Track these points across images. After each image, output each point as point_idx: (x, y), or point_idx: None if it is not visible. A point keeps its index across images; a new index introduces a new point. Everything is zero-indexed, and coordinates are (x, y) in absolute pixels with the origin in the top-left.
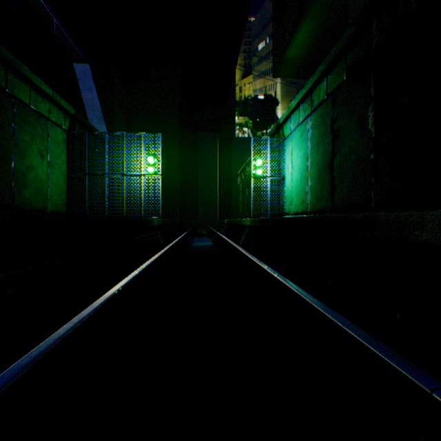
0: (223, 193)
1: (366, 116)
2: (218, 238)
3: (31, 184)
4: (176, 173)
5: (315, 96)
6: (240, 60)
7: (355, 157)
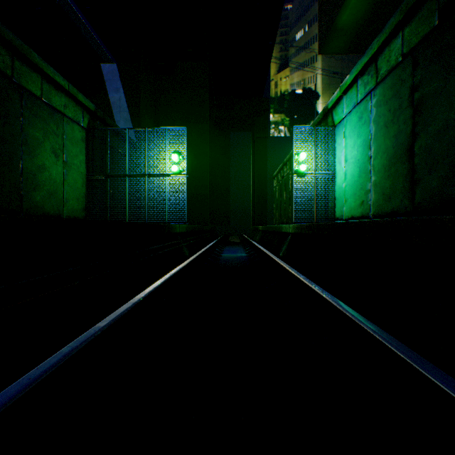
0: (257, 198)
1: None
2: (252, 247)
3: (43, 186)
4: (205, 175)
5: (383, 61)
6: (275, 53)
7: None
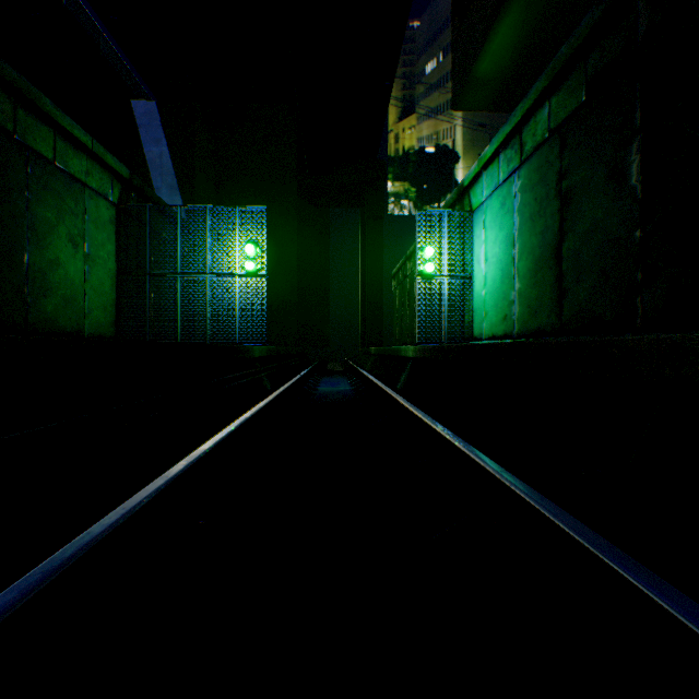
0: (369, 306)
1: (627, 163)
2: (360, 378)
3: (56, 290)
4: (292, 273)
5: (528, 135)
6: (395, 92)
7: (603, 237)
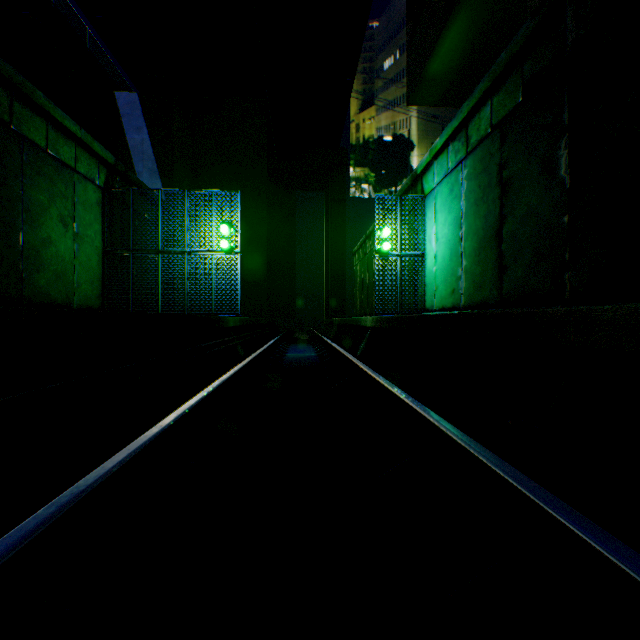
0: (332, 280)
1: (557, 157)
2: (324, 345)
3: (48, 266)
4: (262, 250)
5: (473, 129)
6: (356, 85)
7: (537, 221)
